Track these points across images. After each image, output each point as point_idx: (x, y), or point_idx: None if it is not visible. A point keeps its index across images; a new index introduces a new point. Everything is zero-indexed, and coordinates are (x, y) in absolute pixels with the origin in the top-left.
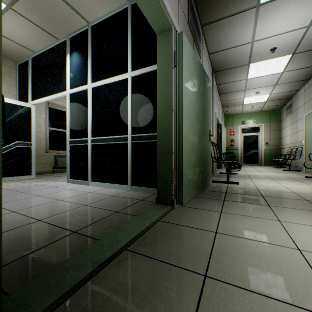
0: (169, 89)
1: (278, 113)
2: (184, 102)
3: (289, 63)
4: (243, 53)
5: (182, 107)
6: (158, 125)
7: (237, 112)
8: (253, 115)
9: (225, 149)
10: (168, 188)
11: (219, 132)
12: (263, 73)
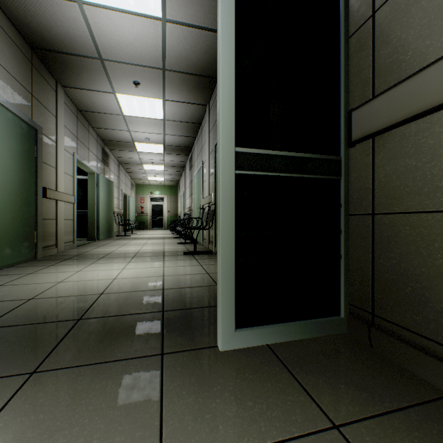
0: (94, 196)
1: (176, 189)
2: (100, 201)
3: (165, 168)
4: (137, 161)
5: (99, 203)
6: (89, 209)
7: (147, 184)
8: (159, 188)
9: (134, 216)
10: (94, 234)
11: (128, 202)
12: (153, 169)
